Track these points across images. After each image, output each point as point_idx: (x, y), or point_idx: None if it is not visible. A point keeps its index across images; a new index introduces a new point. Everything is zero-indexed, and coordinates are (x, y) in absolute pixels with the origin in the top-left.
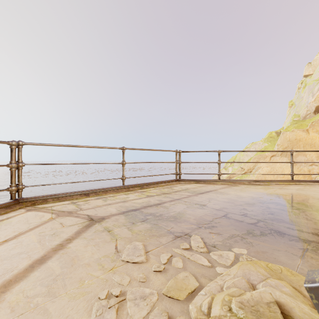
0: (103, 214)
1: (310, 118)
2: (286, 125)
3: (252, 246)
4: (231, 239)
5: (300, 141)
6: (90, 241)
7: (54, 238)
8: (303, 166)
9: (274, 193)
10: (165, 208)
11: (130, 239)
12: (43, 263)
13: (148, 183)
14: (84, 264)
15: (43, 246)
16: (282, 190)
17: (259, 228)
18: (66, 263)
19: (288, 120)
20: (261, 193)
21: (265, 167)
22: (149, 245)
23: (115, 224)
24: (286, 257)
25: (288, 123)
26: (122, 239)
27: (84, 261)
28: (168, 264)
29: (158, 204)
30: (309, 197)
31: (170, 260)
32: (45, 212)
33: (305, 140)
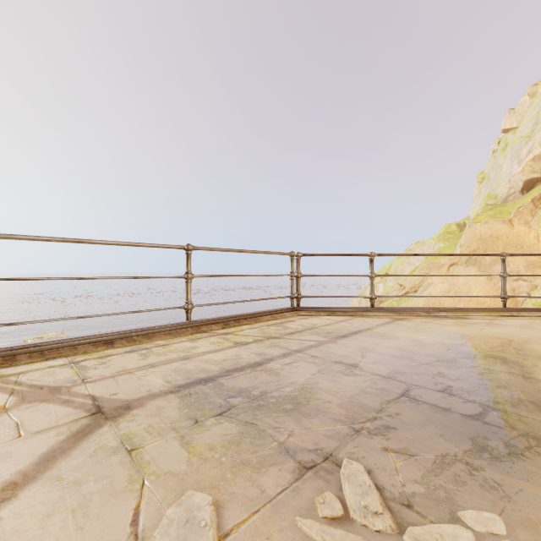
0: (131, 393)
1: (515, 201)
2: (475, 213)
3: (507, 499)
4: (443, 472)
5: (498, 240)
6: (68, 491)
7: None
8: None
9: (483, 335)
10: (272, 375)
11: (181, 478)
12: None
13: (238, 316)
14: None
15: None
16: (494, 328)
17: (495, 429)
18: None
19: (478, 205)
20: (459, 335)
21: (440, 283)
22: (231, 506)
23: (152, 425)
24: None
25: (477, 210)
26: (160, 482)
27: None
28: None
29: (258, 363)
30: None
31: None
32: None
33: (506, 238)
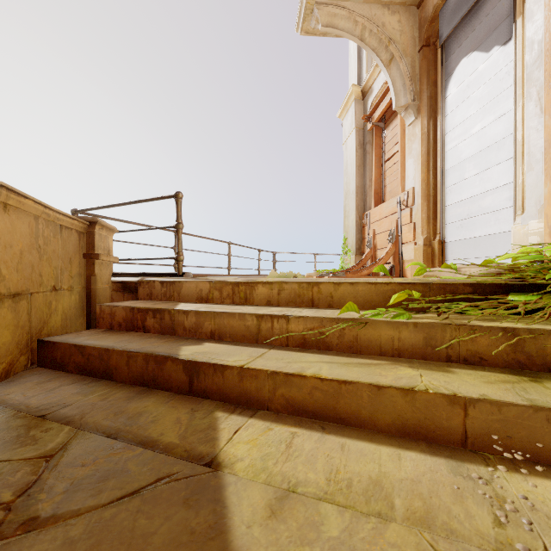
0: None
1: None
2: None
3: None
4: None
5: None
6: None
7: None
8: None
9: None
10: None
11: None
12: None
13: None
14: None
15: None
16: None
17: None
18: None
19: None
20: None
21: None
22: None
23: None
24: None
25: None
26: None
27: None
28: None
29: None
30: None
31: None
32: None
33: None
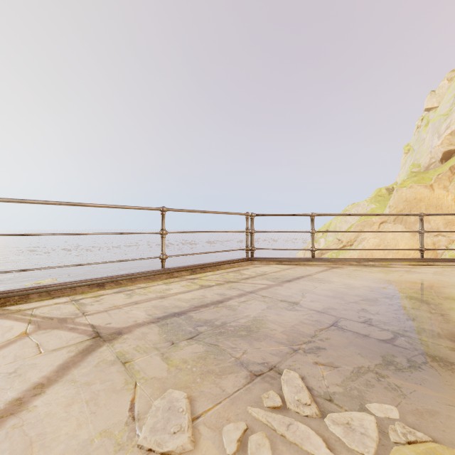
0: (121, 322)
1: (435, 169)
2: (401, 179)
3: (403, 396)
4: (357, 379)
5: (421, 202)
6: (82, 389)
7: (11, 383)
8: (426, 237)
9: (402, 280)
10: (230, 310)
11: (163, 381)
12: None
13: (203, 265)
14: None
15: None
16: (412, 275)
17: (401, 350)
18: None
19: (404, 172)
20: (382, 280)
21: (372, 238)
22: (201, 399)
23: (139, 346)
24: None
25: (404, 176)
26: (148, 384)
27: (54, 452)
28: None
29: (219, 301)
30: None
31: (244, 443)
32: (17, 319)
33: (428, 200)
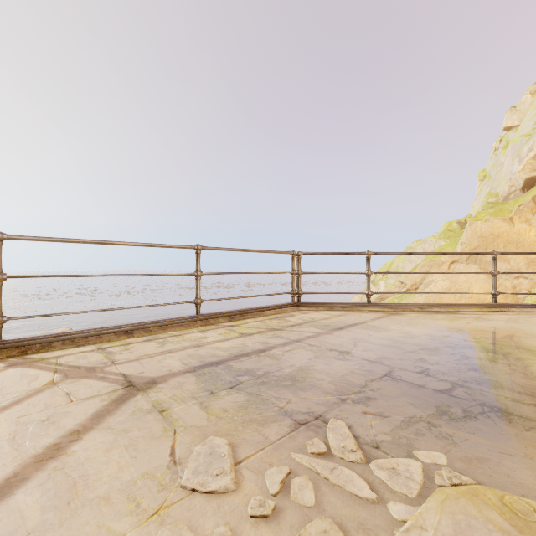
0: (155, 372)
1: (516, 199)
2: (476, 211)
3: (454, 445)
4: (408, 428)
5: (499, 238)
6: (120, 436)
7: (46, 429)
8: (504, 280)
9: (469, 328)
10: (273, 359)
11: (203, 429)
12: (5, 498)
13: (242, 310)
14: (98, 498)
15: (17, 451)
16: (481, 322)
17: (458, 400)
18: (56, 497)
19: (479, 203)
20: (447, 328)
21: (441, 280)
22: (243, 446)
23: (176, 395)
24: (530, 472)
25: (478, 208)
26: (187, 432)
27: (99, 491)
28: (282, 495)
29: (261, 350)
30: (533, 335)
31: (287, 485)
32: (42, 368)
33: (507, 236)
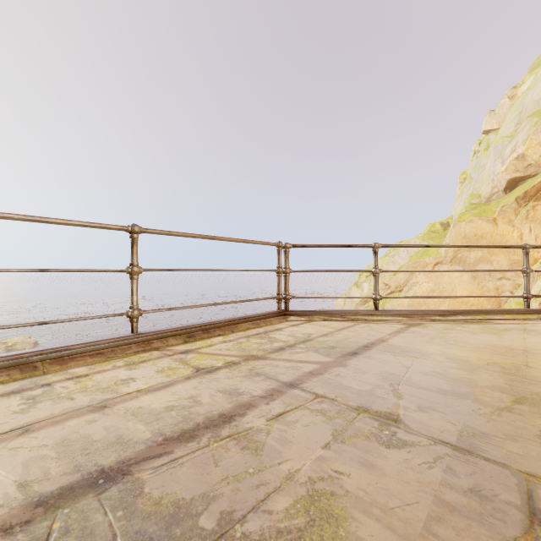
0: None
1: (498, 200)
2: (458, 212)
3: None
4: None
5: (482, 239)
6: None
7: None
8: (487, 281)
9: (535, 348)
10: (248, 450)
11: None
12: None
13: (207, 324)
14: None
15: None
16: (538, 337)
17: None
18: None
19: (461, 204)
20: (506, 349)
21: (425, 282)
22: None
23: None
24: None
25: (461, 209)
26: None
27: None
28: None
29: (225, 416)
30: None
31: None
32: None
33: (490, 237)
